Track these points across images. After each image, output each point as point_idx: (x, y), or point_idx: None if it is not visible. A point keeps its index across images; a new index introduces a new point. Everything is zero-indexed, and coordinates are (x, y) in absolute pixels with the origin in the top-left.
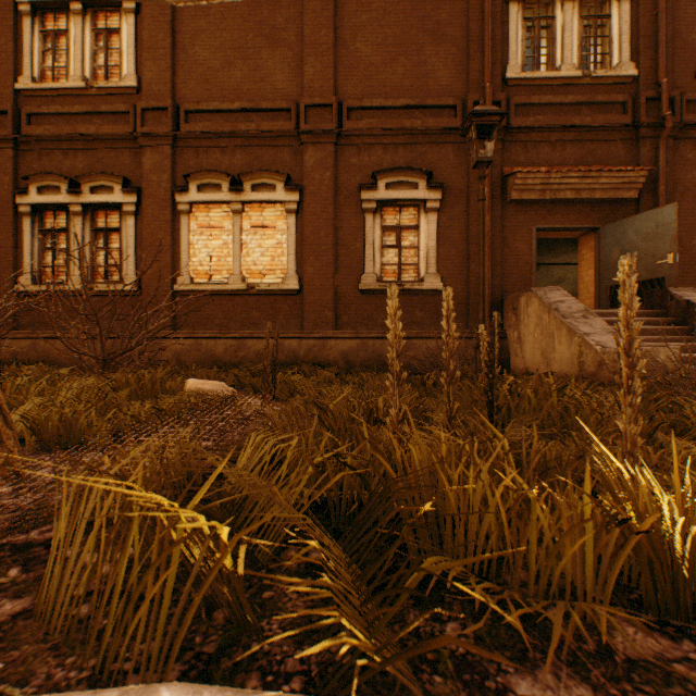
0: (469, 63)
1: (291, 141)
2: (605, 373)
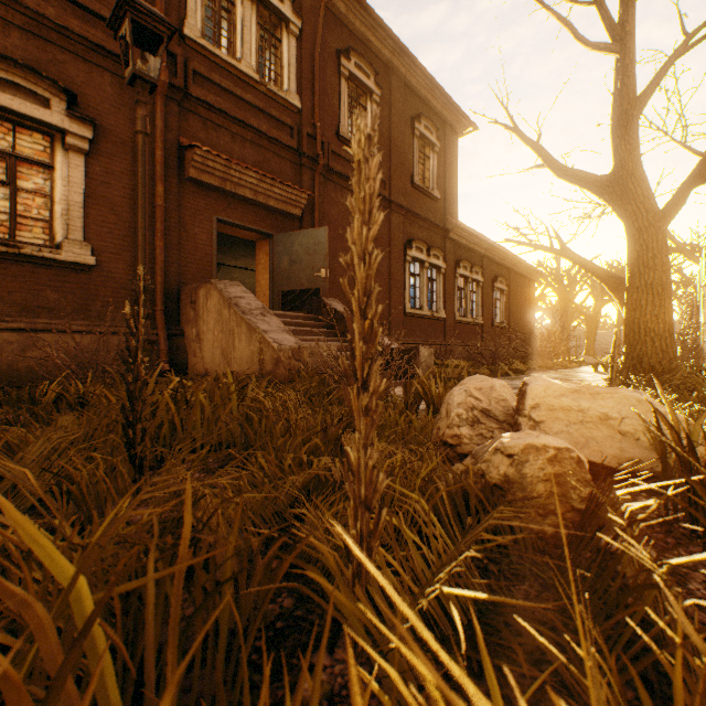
0: None
1: None
2: (282, 371)
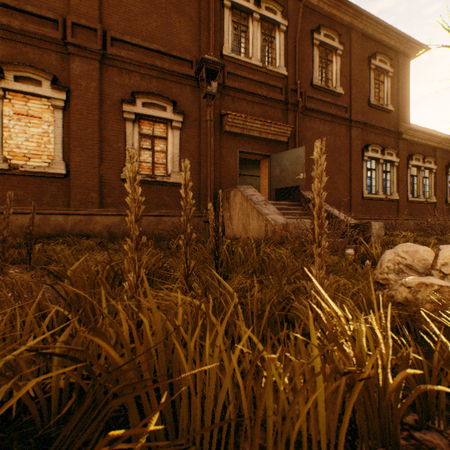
0: (200, 36)
1: (59, 48)
2: (276, 237)
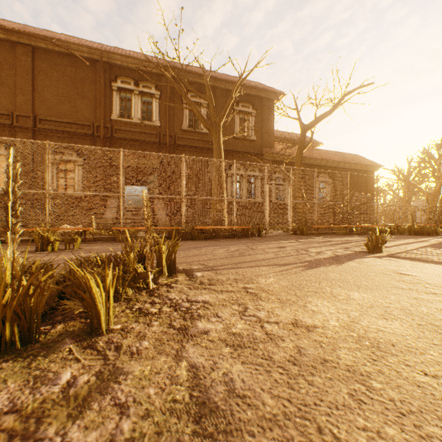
0: (96, 110)
1: (10, 129)
2: None
